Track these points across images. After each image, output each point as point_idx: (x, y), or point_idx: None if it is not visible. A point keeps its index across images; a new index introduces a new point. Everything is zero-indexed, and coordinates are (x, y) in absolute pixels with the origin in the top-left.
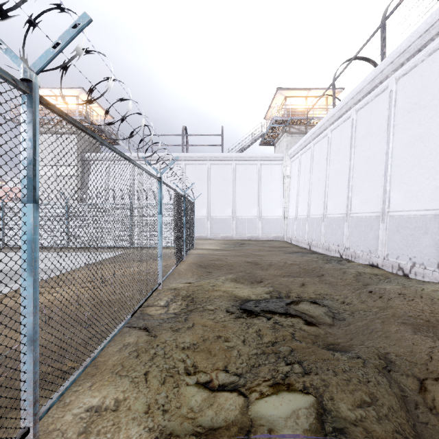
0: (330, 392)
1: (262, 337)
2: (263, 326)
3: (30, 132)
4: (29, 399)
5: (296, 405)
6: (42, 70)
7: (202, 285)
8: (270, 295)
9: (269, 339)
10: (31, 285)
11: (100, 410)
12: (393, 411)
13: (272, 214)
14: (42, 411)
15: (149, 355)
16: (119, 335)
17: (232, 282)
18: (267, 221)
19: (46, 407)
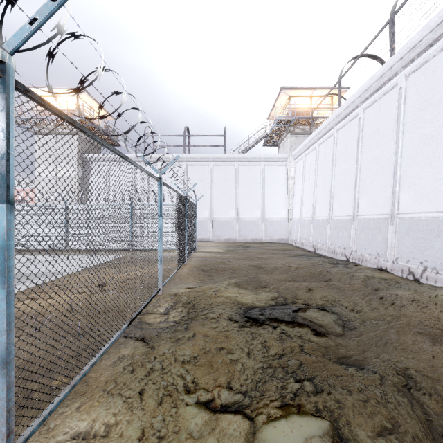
0: (346, 415)
1: (268, 349)
2: (269, 337)
3: (3, 122)
4: (1, 431)
5: (309, 432)
6: (17, 51)
7: (204, 290)
8: (275, 301)
9: (275, 351)
10: (3, 299)
11: (88, 436)
12: (418, 438)
13: (276, 216)
14: (18, 442)
15: (145, 370)
16: (113, 346)
17: (235, 288)
18: (271, 224)
19: (23, 437)
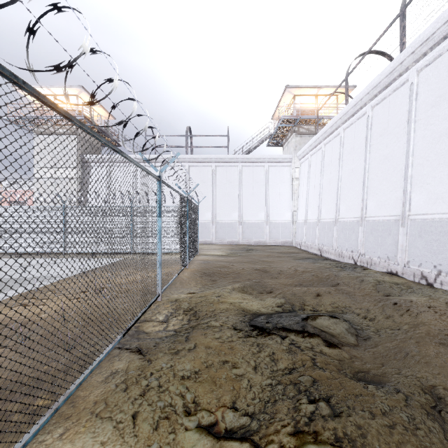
0: (370, 445)
1: (277, 363)
2: (278, 348)
3: None
4: None
5: None
6: None
7: (206, 295)
8: (282, 307)
9: (285, 365)
10: None
11: None
12: None
13: (280, 218)
14: None
15: (140, 389)
16: (107, 359)
17: (239, 293)
18: (275, 226)
19: None
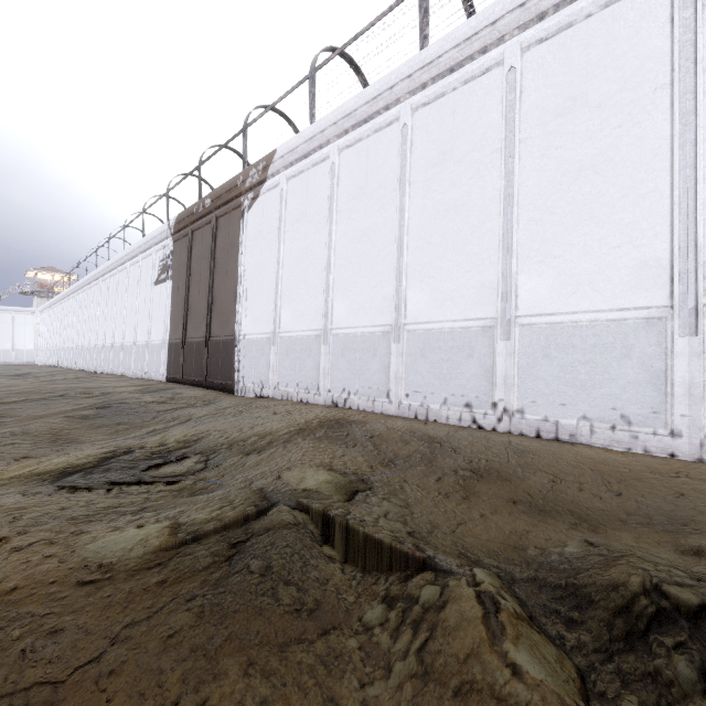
0: None
1: None
2: None
3: None
4: None
5: None
6: None
7: None
8: None
9: None
10: None
11: None
12: None
13: (26, 347)
14: None
15: None
16: None
17: None
18: (21, 352)
19: None
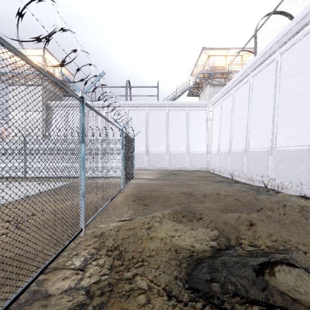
0: None
1: None
2: None
3: None
4: None
5: None
6: None
7: (135, 227)
8: (217, 241)
9: None
10: None
11: None
12: None
13: (198, 149)
14: None
15: None
16: None
17: (170, 222)
18: (194, 155)
19: None
